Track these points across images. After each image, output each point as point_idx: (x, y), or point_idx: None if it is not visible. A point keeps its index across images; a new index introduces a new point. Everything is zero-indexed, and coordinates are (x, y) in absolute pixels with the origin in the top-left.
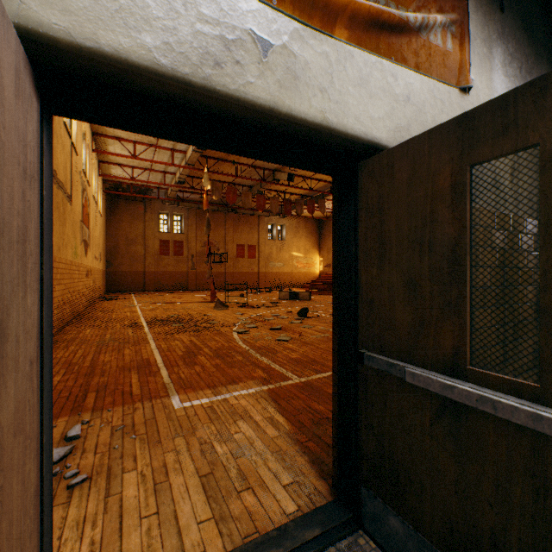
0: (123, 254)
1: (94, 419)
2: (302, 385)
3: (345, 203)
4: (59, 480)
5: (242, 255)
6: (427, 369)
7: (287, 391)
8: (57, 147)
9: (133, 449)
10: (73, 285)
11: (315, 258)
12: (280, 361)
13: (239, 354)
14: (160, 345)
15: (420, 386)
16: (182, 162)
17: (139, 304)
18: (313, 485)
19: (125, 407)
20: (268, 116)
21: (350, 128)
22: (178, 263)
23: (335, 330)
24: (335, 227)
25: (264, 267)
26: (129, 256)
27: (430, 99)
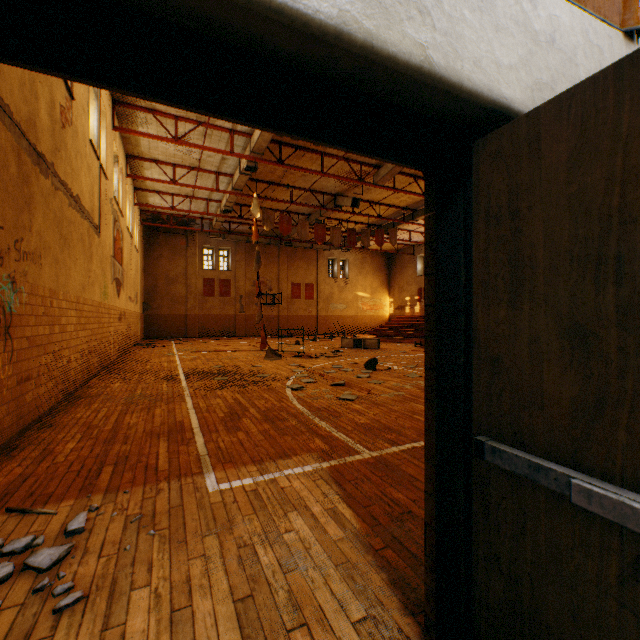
0: (163, 295)
1: (105, 504)
2: (373, 462)
3: (448, 208)
4: (46, 599)
5: (298, 296)
6: (612, 483)
7: (354, 470)
8: (81, 168)
9: (149, 552)
10: (102, 331)
11: (384, 299)
12: (344, 428)
13: (293, 418)
14: (198, 404)
15: (605, 517)
16: (228, 187)
17: (179, 352)
18: (396, 624)
19: (146, 488)
20: (333, 48)
21: (466, 78)
22: (225, 305)
23: (430, 400)
24: (430, 247)
25: (323, 310)
26: (169, 297)
27: (584, 44)
